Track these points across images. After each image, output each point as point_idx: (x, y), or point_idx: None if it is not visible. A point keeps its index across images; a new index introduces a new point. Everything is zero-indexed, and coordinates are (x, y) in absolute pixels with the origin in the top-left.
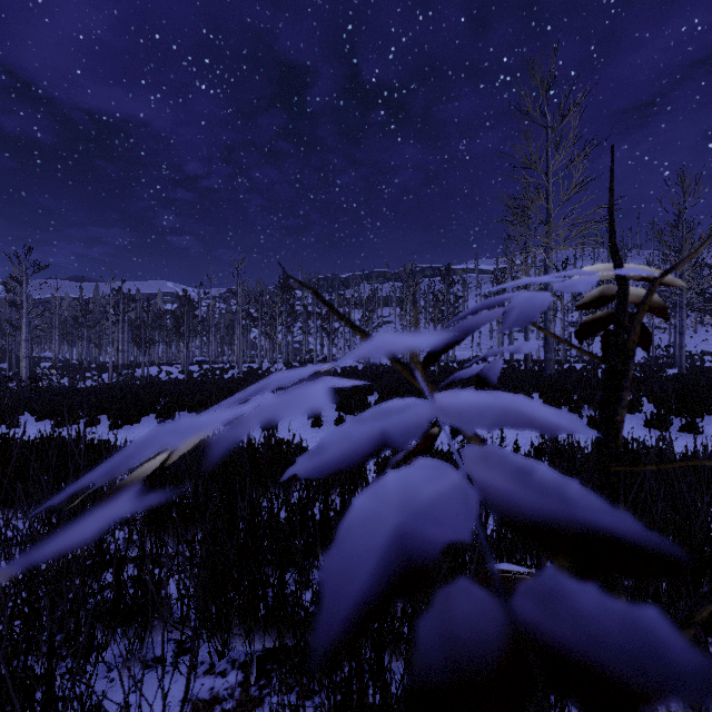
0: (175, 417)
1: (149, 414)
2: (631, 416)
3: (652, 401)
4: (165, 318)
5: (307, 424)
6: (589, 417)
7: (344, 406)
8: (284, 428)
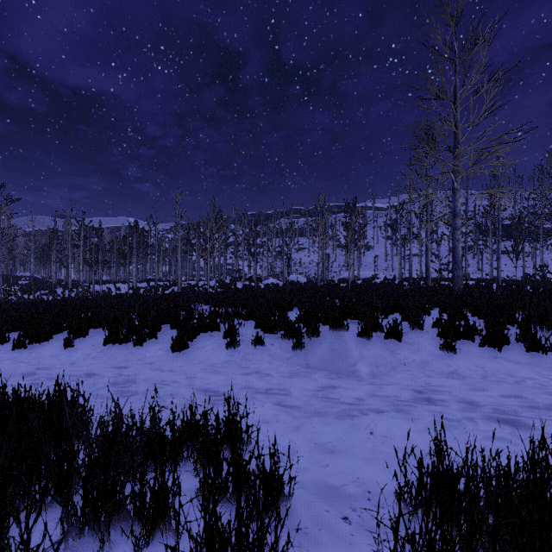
0: (88, 334)
1: (65, 330)
2: None
3: None
4: (122, 245)
5: (222, 344)
6: None
7: (263, 324)
8: (196, 349)
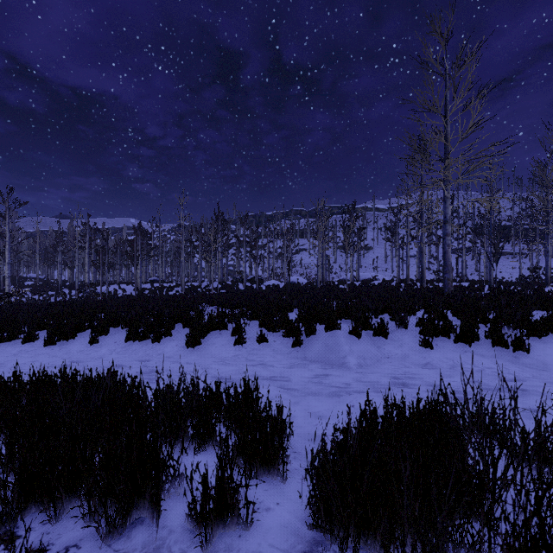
0: (109, 333)
1: (87, 329)
2: None
3: None
4: (125, 246)
5: (231, 341)
6: (515, 338)
7: (266, 323)
8: (208, 345)
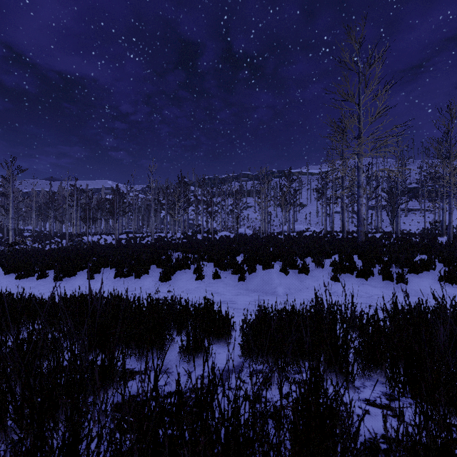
0: (101, 272)
1: (83, 269)
2: (427, 273)
3: (441, 261)
4: (105, 204)
5: (193, 277)
6: (398, 274)
7: (219, 264)
8: (176, 280)
